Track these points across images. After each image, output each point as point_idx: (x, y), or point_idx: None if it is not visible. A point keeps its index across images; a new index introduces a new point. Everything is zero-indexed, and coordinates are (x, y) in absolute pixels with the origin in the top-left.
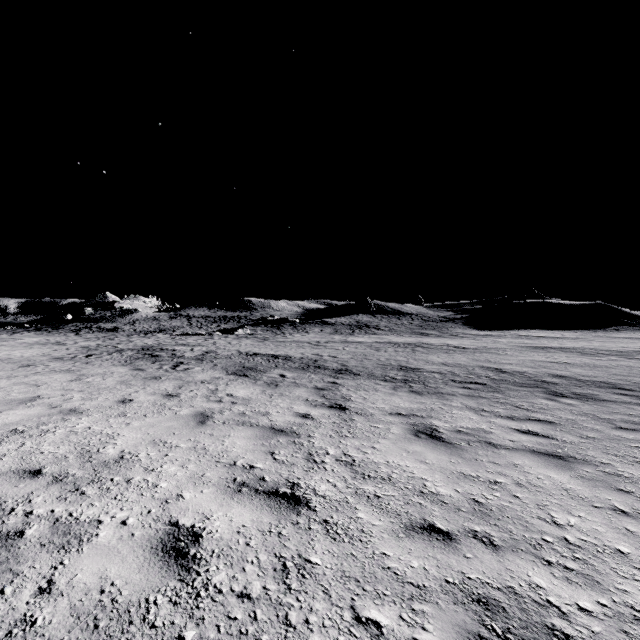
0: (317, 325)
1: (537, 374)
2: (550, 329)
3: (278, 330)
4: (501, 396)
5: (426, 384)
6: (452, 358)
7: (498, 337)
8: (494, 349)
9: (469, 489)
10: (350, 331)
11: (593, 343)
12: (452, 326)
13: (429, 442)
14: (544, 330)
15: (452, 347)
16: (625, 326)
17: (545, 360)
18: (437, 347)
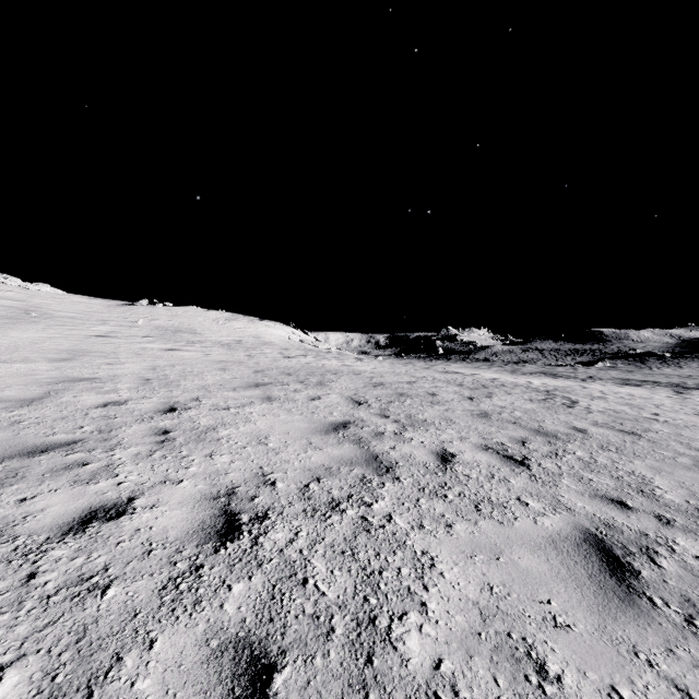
0: (696, 360)
1: None
2: None
3: (642, 364)
4: None
5: None
6: None
7: None
8: None
9: None
10: None
11: None
12: None
13: None
14: None
15: None
16: None
17: None
18: None
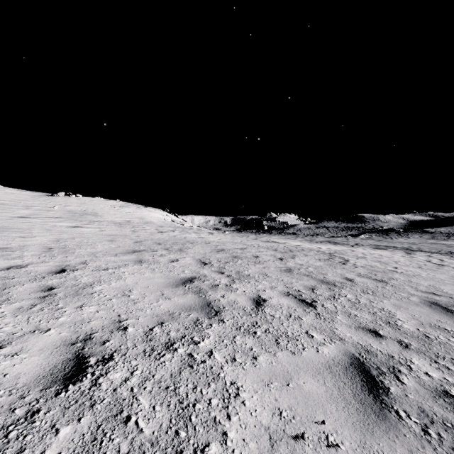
0: (417, 233)
1: None
2: None
3: (386, 236)
4: None
5: (448, 254)
6: None
7: None
8: None
9: (424, 257)
10: (445, 238)
11: None
12: None
13: (426, 256)
14: None
15: None
16: None
17: None
18: None
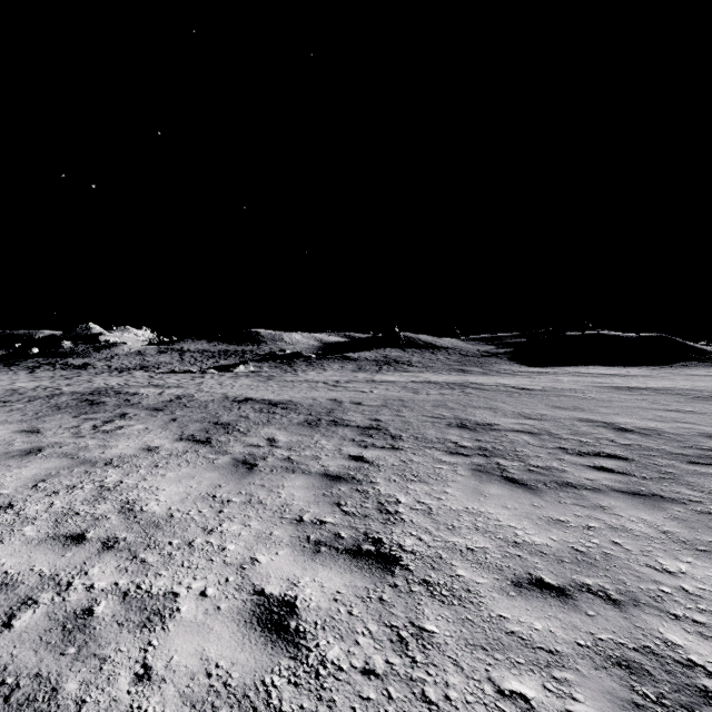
0: (337, 361)
1: (682, 434)
2: (610, 365)
3: (289, 367)
4: (696, 494)
5: (525, 459)
6: (525, 405)
7: (556, 375)
8: (568, 391)
9: None
10: (377, 368)
11: (680, 382)
12: (497, 362)
13: None
14: (604, 366)
15: (512, 388)
16: (694, 362)
17: (657, 407)
18: (493, 388)
